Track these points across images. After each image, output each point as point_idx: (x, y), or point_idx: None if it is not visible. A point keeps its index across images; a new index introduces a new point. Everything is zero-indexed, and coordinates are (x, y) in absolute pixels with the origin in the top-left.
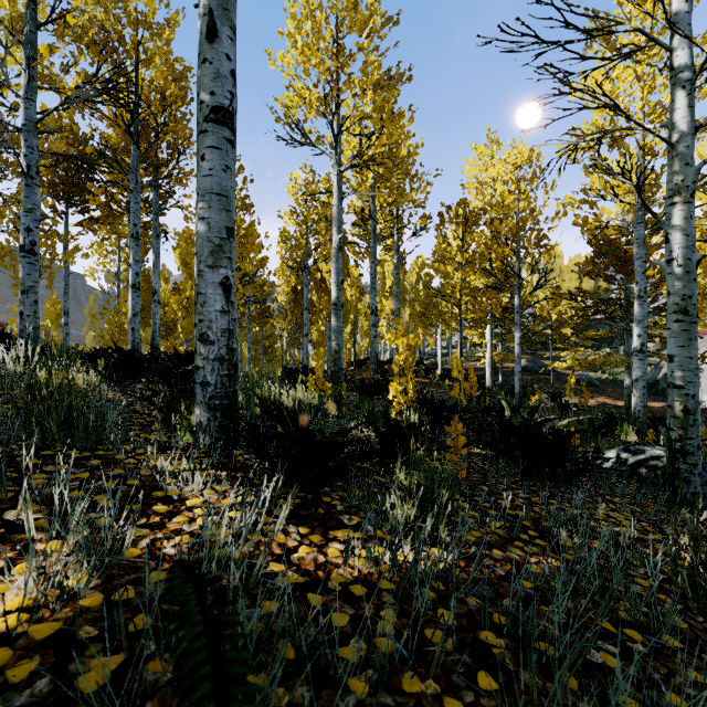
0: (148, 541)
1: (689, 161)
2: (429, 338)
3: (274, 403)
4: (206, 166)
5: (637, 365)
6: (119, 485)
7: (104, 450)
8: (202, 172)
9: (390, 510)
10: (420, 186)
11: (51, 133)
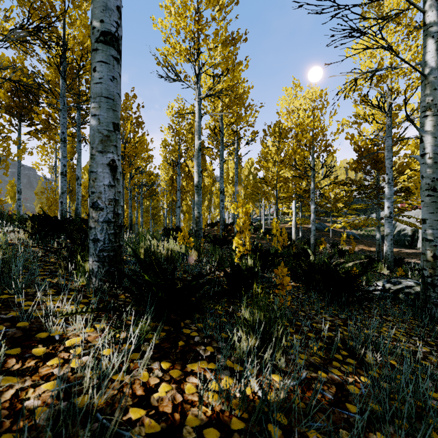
0: (13, 392)
1: (437, 87)
2: (256, 209)
3: (153, 253)
4: (96, 75)
5: (387, 225)
6: (9, 328)
7: (9, 293)
8: (94, 81)
9: (237, 343)
10: (251, 113)
11: (4, 69)
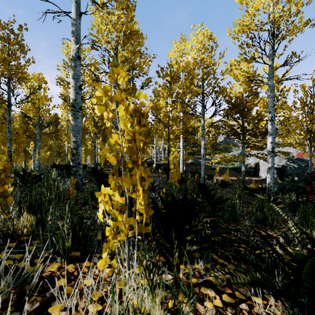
0: None
1: None
2: (148, 150)
3: None
4: None
5: (270, 159)
6: None
7: None
8: None
9: None
10: (145, 61)
11: None
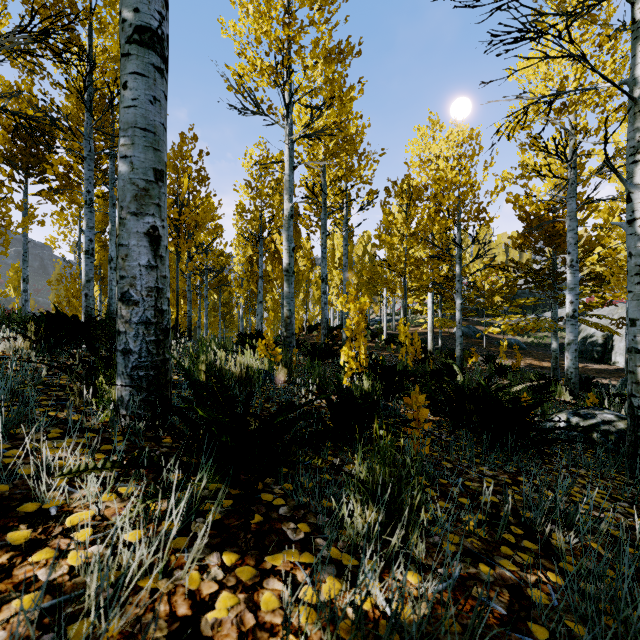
0: None
1: None
2: (374, 306)
3: (219, 370)
4: (128, 95)
5: (570, 329)
6: None
7: None
8: (124, 103)
9: (348, 518)
10: (367, 163)
11: (0, 97)
